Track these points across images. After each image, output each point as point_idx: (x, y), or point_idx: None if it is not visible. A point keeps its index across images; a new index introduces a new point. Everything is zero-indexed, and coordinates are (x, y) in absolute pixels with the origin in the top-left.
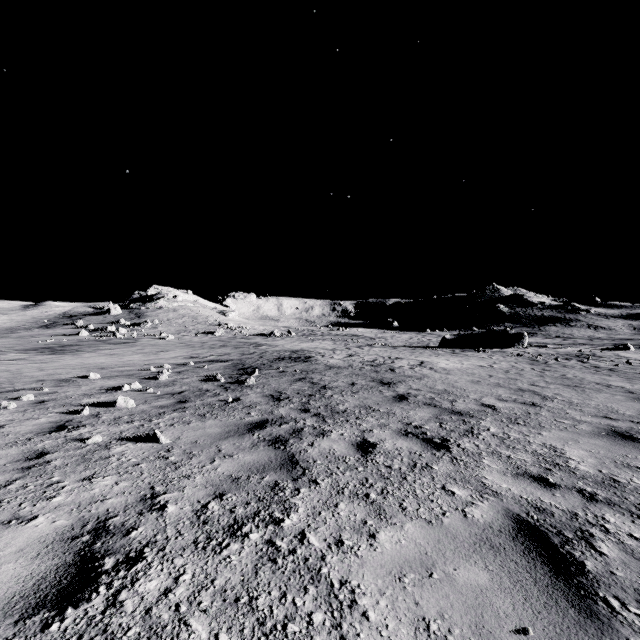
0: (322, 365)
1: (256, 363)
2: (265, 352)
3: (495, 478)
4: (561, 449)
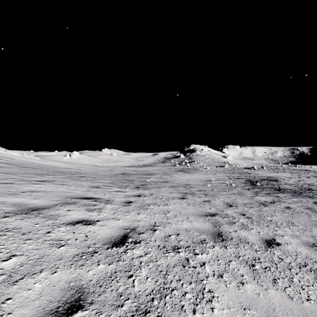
0: (283, 183)
1: (254, 180)
2: (254, 176)
3: None
4: None
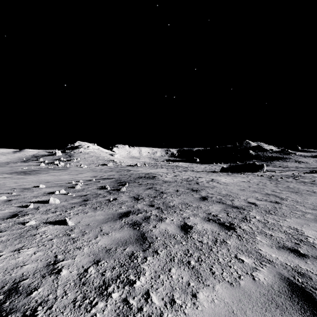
0: (161, 181)
1: (127, 179)
2: (132, 174)
3: (266, 250)
4: (300, 230)
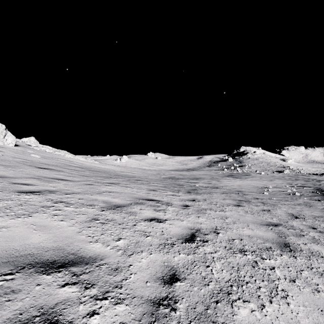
0: None
1: None
2: None
3: None
4: None
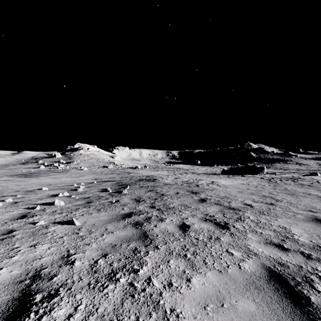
0: (162, 183)
1: (128, 182)
2: (133, 176)
3: (255, 245)
4: (289, 228)
